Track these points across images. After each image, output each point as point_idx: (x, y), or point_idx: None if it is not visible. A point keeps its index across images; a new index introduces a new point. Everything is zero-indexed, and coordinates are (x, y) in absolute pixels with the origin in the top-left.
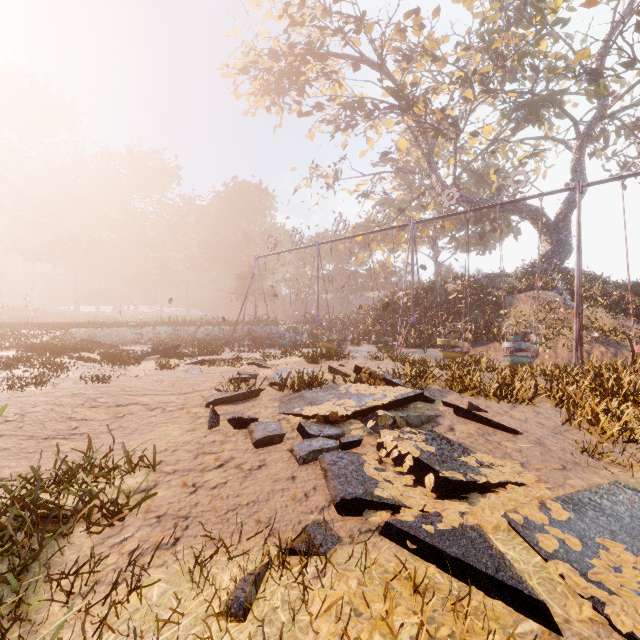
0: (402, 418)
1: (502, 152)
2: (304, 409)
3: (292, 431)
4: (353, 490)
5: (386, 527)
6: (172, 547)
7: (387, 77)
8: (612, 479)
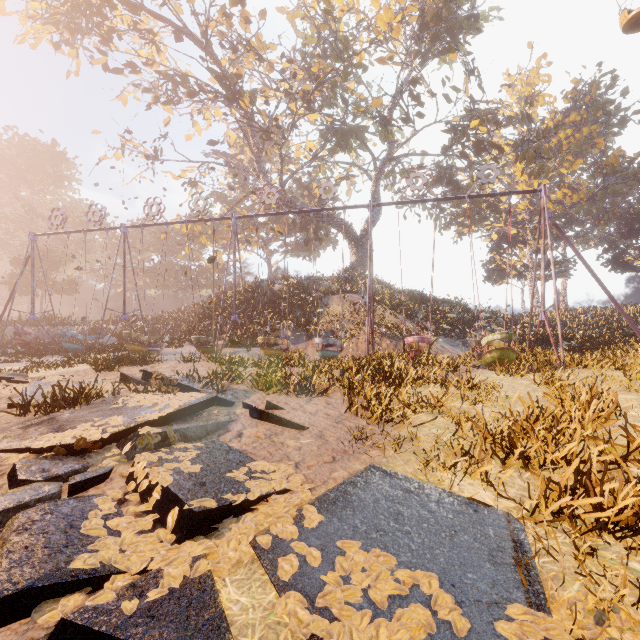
0: (178, 432)
1: (322, 169)
2: (39, 439)
3: None
4: (26, 574)
5: (59, 629)
6: None
7: (215, 62)
8: (369, 463)
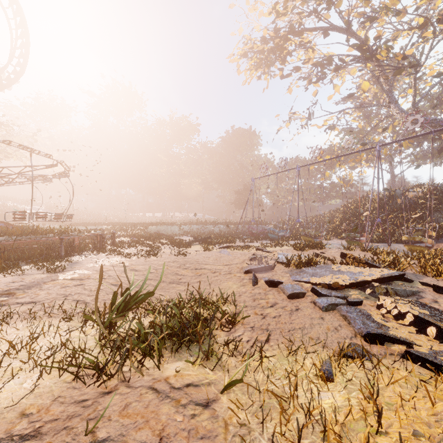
0: (392, 290)
1: None
2: (311, 279)
3: (307, 292)
4: (373, 329)
5: (406, 353)
6: (267, 343)
7: (351, 36)
8: None
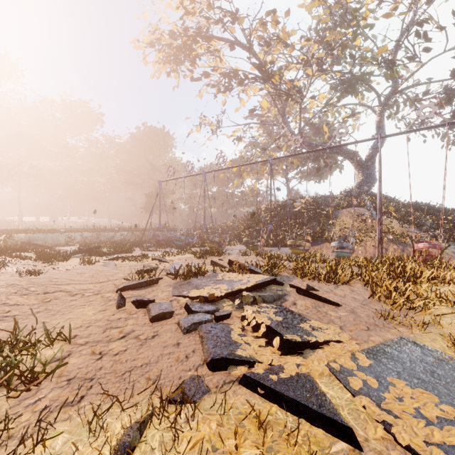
0: (260, 297)
1: (331, 113)
2: (190, 292)
3: (180, 309)
4: (221, 352)
5: (243, 378)
6: (77, 404)
7: (254, 56)
8: (399, 335)
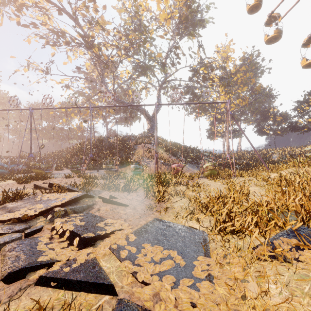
0: (71, 209)
1: (134, 83)
2: (2, 216)
3: None
4: (21, 264)
5: (40, 279)
6: None
7: (79, 27)
8: (154, 217)
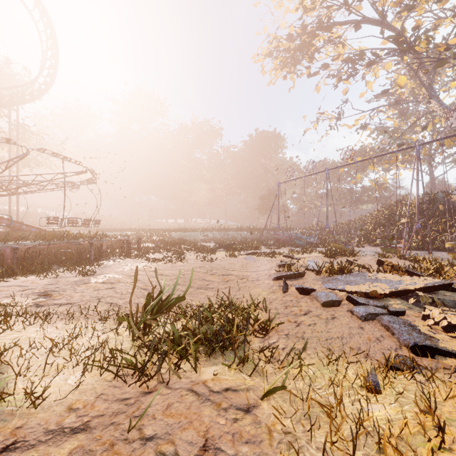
0: (439, 300)
1: None
2: (345, 287)
3: (342, 300)
4: (421, 340)
5: None
6: (304, 351)
7: (386, 28)
8: None
